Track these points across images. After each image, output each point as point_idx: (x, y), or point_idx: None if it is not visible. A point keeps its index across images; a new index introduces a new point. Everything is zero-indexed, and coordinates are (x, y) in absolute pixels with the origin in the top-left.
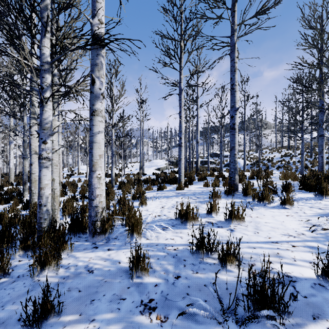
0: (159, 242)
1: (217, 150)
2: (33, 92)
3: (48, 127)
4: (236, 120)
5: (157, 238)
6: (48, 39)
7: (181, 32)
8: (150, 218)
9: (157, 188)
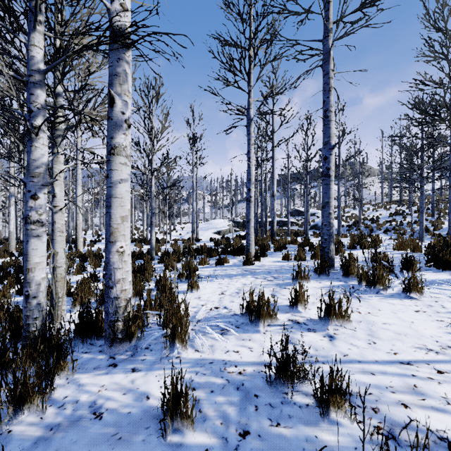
0: (215, 357)
1: (299, 206)
2: None
3: (39, 173)
4: (332, 163)
5: (212, 349)
6: (40, 35)
7: (250, 36)
8: (203, 312)
9: (215, 262)
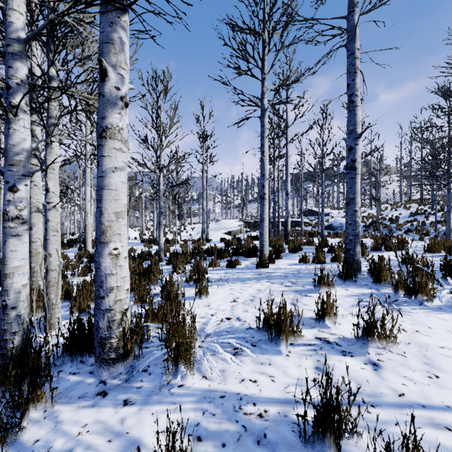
0: (227, 388)
1: (312, 206)
2: (33, 115)
3: (19, 161)
4: (358, 154)
5: (223, 375)
6: None
7: (263, 20)
8: (212, 324)
9: (226, 264)
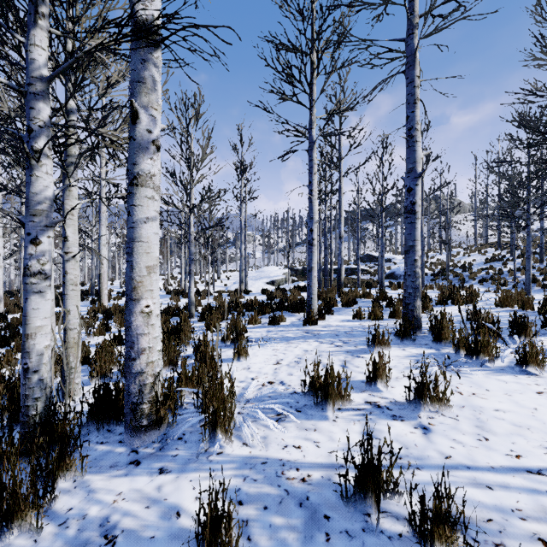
0: (269, 454)
1: (371, 250)
2: None
3: (42, 211)
4: (418, 196)
5: (265, 442)
6: (42, 31)
7: (312, 37)
8: (253, 389)
9: (269, 321)
